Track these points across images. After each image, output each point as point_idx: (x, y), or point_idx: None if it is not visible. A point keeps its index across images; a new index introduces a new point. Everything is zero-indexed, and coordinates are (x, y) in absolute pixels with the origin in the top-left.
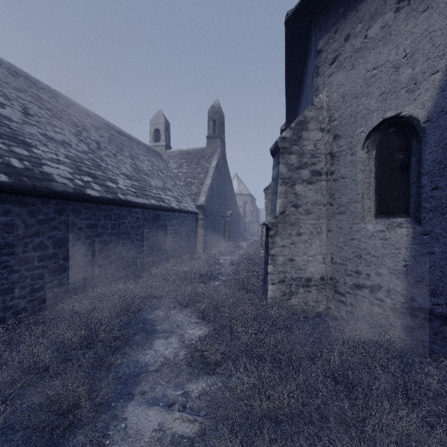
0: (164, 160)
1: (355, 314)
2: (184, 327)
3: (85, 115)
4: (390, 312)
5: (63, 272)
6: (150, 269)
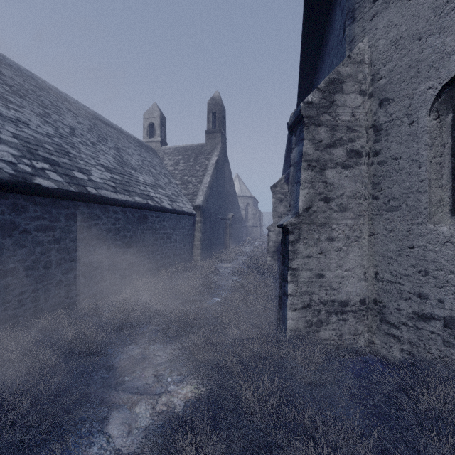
0: (159, 157)
1: (417, 357)
2: (166, 378)
3: (63, 100)
4: None
5: None
6: (134, 282)
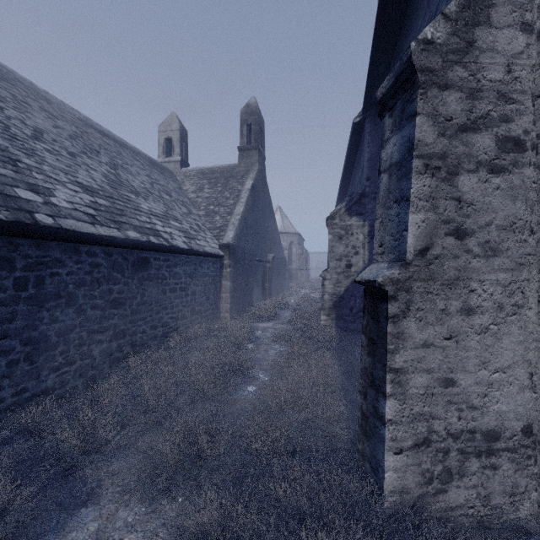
0: (177, 181)
1: None
2: None
3: (39, 98)
4: None
5: None
6: (126, 360)
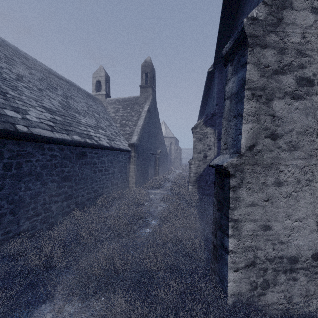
0: (103, 106)
1: None
2: None
3: (21, 56)
4: None
5: None
6: (72, 212)
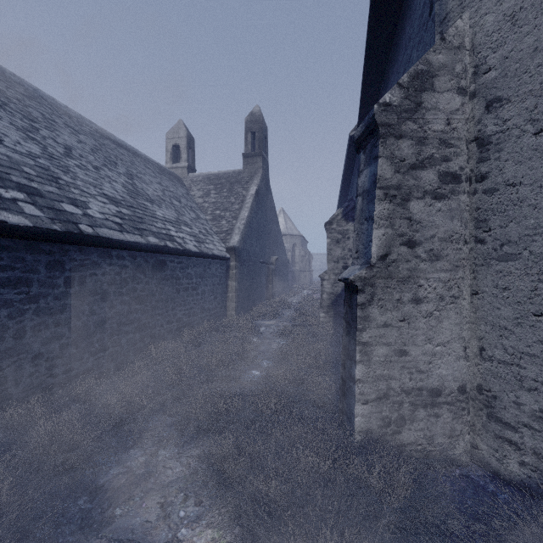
0: (185, 187)
1: None
2: (177, 510)
3: (61, 114)
4: None
5: None
6: (147, 349)
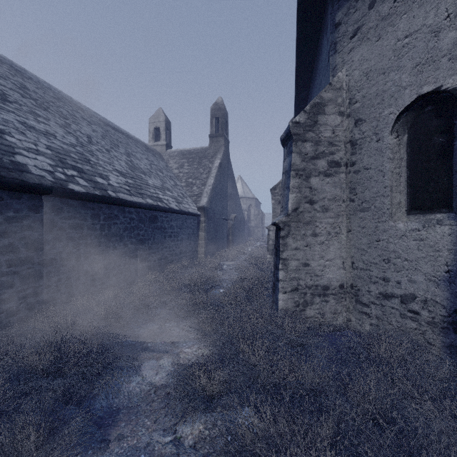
0: (164, 160)
1: (382, 328)
2: (180, 344)
3: (77, 109)
4: (427, 327)
5: (39, 279)
6: (146, 276)
